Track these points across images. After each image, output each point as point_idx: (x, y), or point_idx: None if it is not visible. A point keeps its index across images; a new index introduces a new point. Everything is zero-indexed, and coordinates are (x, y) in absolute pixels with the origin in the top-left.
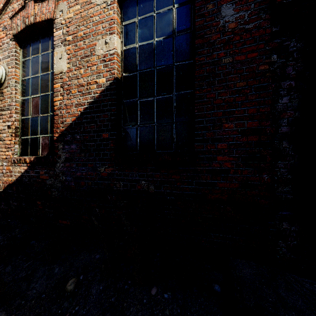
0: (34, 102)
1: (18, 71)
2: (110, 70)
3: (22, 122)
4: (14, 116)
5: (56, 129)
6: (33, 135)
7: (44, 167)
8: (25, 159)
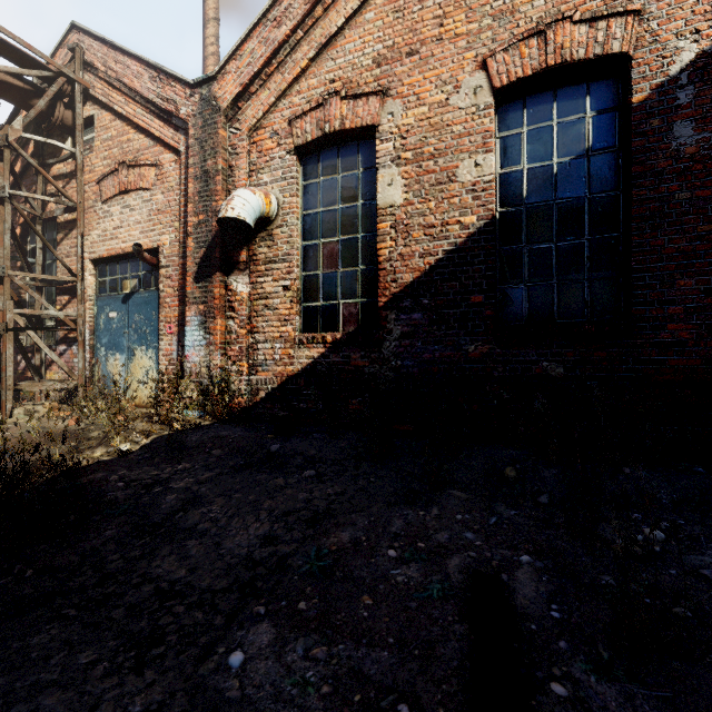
0: (329, 250)
1: (298, 202)
2: (484, 204)
3: (304, 280)
4: (295, 271)
5: (383, 291)
6: (327, 300)
7: (360, 348)
8: (325, 337)
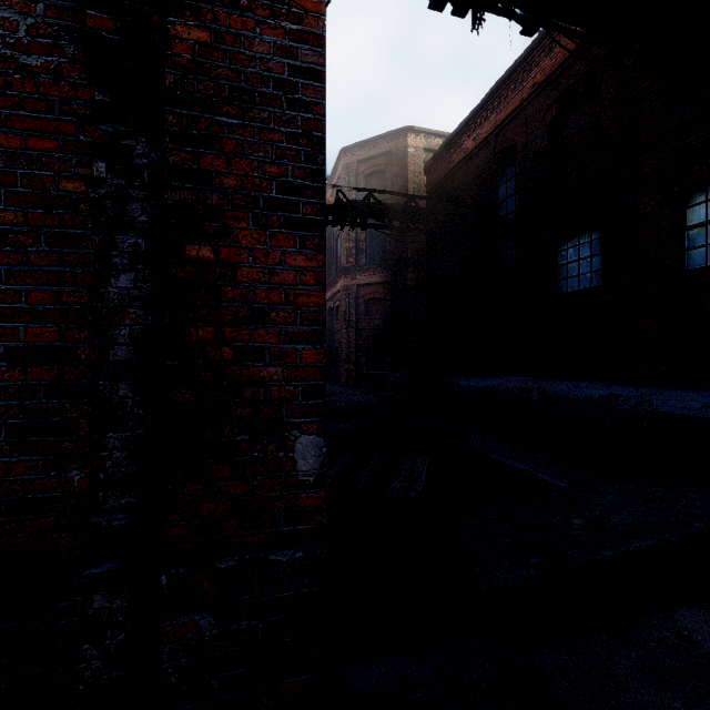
0: None
1: None
2: None
3: None
4: None
5: None
6: None
7: None
8: None
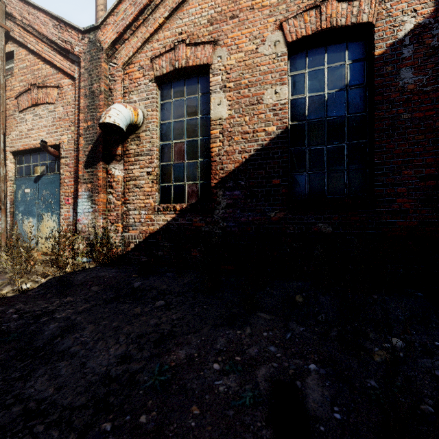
0: (178, 148)
1: (157, 115)
2: (281, 119)
3: (162, 168)
4: (155, 162)
5: (214, 176)
6: (177, 181)
7: (199, 214)
8: (175, 207)
